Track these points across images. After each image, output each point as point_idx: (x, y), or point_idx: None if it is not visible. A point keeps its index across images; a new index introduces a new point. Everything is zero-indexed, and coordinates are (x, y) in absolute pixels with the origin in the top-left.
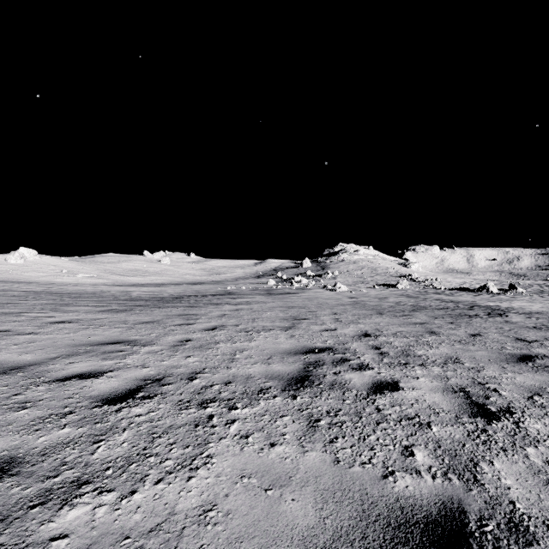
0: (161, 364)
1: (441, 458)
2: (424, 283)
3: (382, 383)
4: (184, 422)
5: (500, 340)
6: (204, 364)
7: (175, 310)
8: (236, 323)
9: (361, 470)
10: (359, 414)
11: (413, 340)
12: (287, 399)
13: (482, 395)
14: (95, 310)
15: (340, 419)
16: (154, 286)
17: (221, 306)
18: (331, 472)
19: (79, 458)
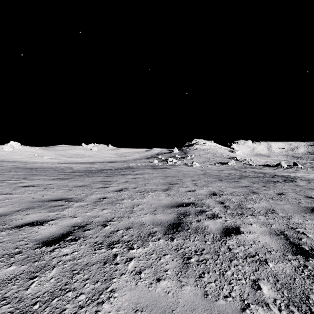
0: (86, 215)
1: (281, 291)
2: (243, 162)
3: (229, 228)
4: (96, 260)
5: (296, 197)
6: (113, 214)
7: (98, 178)
8: (134, 187)
9: (225, 303)
10: (217, 253)
11: (243, 197)
12: (167, 241)
13: (296, 237)
14: (50, 179)
15: (204, 257)
16: (88, 164)
17: (126, 176)
18: (203, 305)
19: (16, 293)
